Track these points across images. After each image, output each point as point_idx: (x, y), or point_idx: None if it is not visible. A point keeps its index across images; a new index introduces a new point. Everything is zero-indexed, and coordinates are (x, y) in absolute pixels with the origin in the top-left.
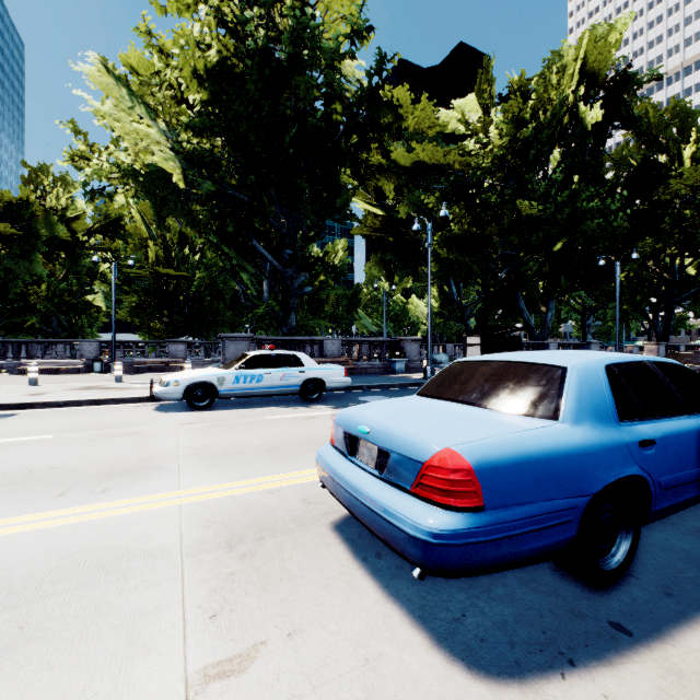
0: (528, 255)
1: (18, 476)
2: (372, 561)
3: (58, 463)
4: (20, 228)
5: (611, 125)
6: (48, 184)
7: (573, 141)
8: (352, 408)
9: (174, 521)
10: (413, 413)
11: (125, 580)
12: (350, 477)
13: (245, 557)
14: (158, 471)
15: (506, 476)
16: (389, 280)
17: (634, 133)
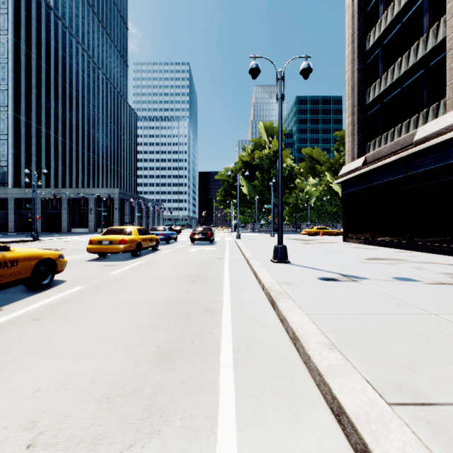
0: None
1: None
2: None
3: None
4: None
5: None
6: None
7: None
8: None
9: None
10: None
11: None
12: None
13: None
14: None
15: None
16: None
17: None
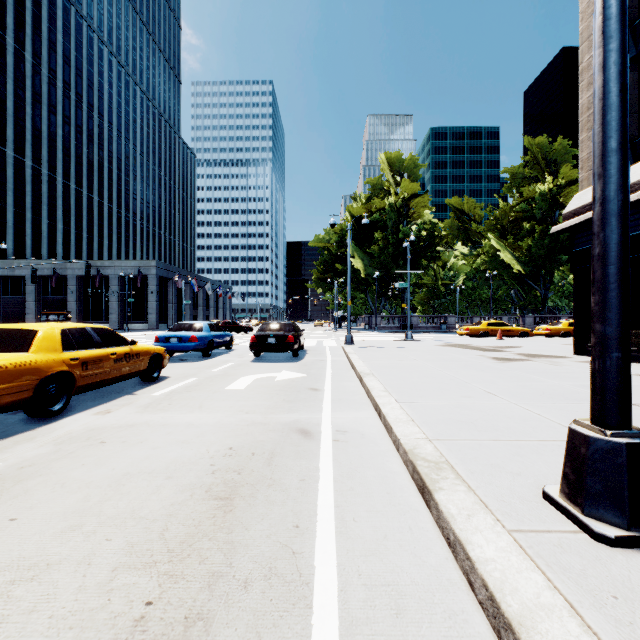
0: None
1: None
2: None
3: None
4: None
5: None
6: None
7: None
8: None
9: None
10: None
11: None
12: None
13: None
14: None
15: None
16: None
17: None
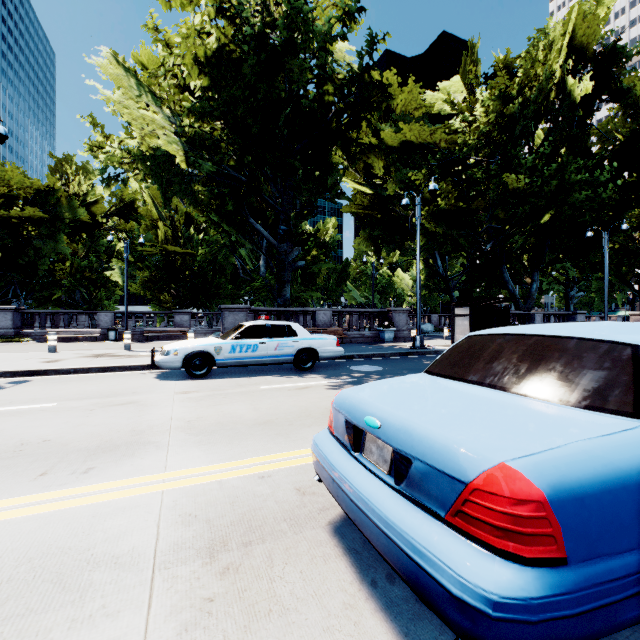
0: (514, 228)
1: (8, 449)
2: (383, 587)
3: (51, 435)
4: (47, 212)
5: (599, 98)
6: (71, 172)
7: (560, 115)
8: (354, 390)
9: (153, 513)
10: (435, 402)
11: (80, 603)
12: (356, 482)
13: (227, 572)
14: (146, 448)
15: (596, 510)
16: (377, 254)
17: (620, 107)
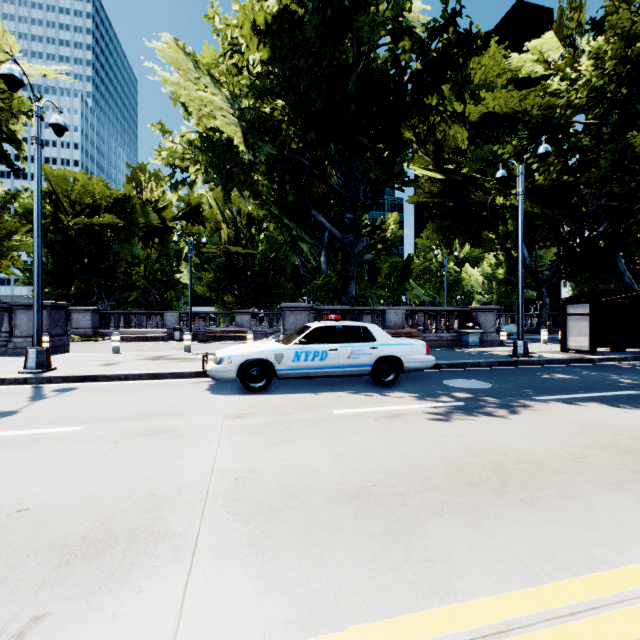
0: (639, 203)
1: None
2: None
3: (37, 495)
4: (124, 218)
5: None
6: (144, 180)
7: None
8: None
9: None
10: None
11: None
12: None
13: None
14: (156, 552)
15: None
16: (448, 247)
17: None
